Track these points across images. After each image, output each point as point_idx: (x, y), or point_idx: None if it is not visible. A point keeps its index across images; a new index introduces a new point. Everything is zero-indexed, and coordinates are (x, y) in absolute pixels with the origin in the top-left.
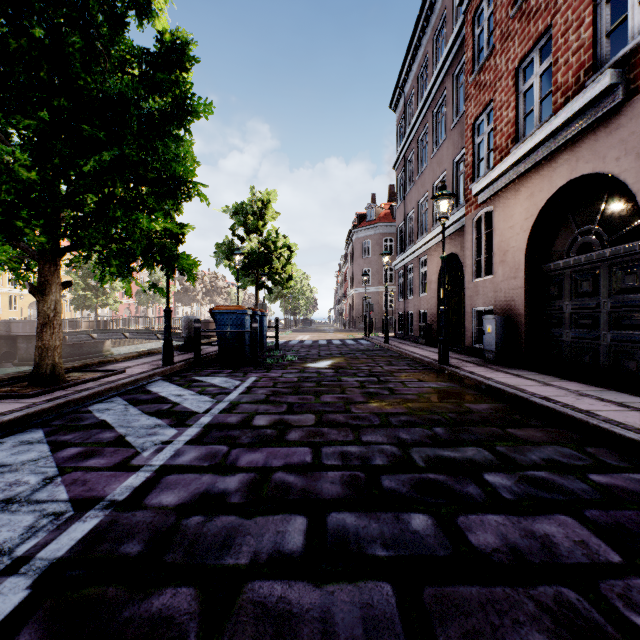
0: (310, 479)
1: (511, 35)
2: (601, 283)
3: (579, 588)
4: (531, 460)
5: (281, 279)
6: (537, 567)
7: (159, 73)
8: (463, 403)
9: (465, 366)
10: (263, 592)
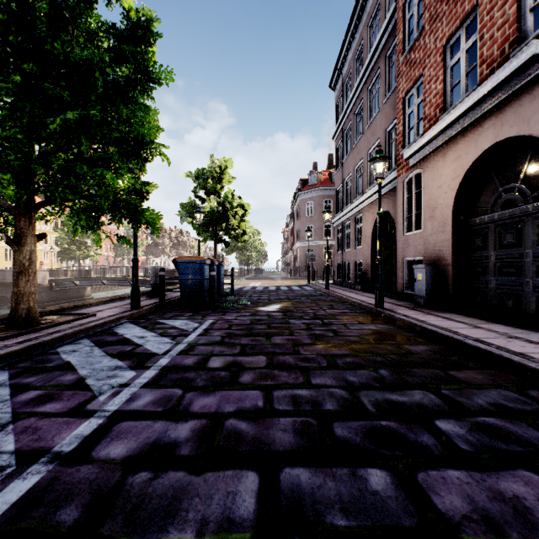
0: (262, 426)
1: (439, 17)
2: (524, 235)
3: None
4: (478, 405)
5: (236, 234)
6: None
7: (125, 45)
8: (402, 345)
9: (399, 310)
10: None
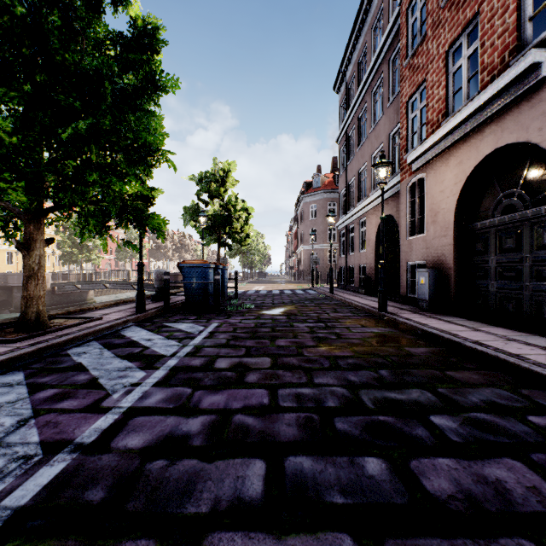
0: (268, 421)
1: (442, 23)
2: (524, 240)
3: (540, 541)
4: (472, 402)
5: (240, 238)
6: (495, 516)
7: (132, 54)
8: (403, 347)
9: (402, 313)
10: (223, 545)
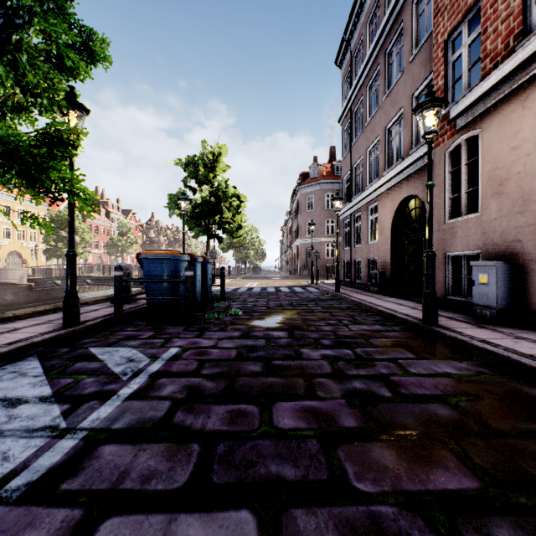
0: None
1: None
2: None
3: None
4: None
5: (231, 228)
6: None
7: None
8: None
9: (461, 328)
10: None
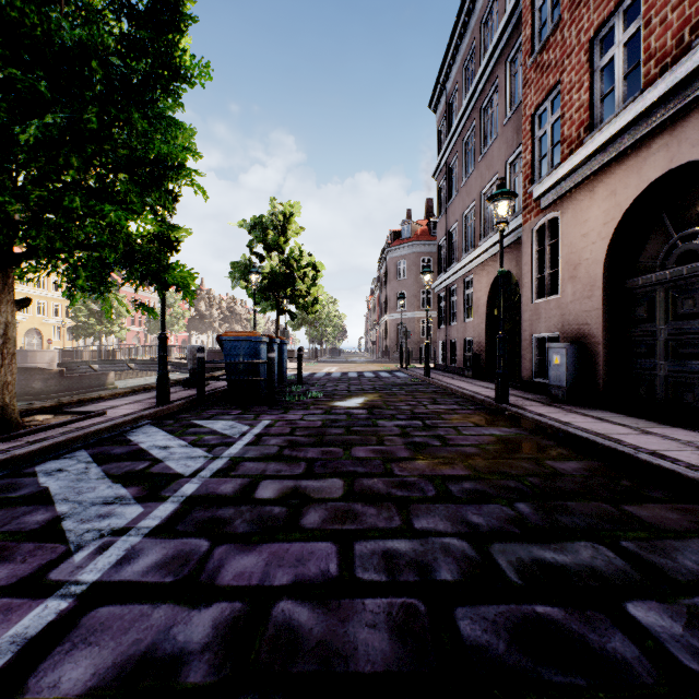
0: (335, 617)
1: None
2: None
3: None
4: (688, 570)
5: (305, 303)
6: None
7: (143, 30)
8: (543, 460)
9: (529, 406)
10: None
